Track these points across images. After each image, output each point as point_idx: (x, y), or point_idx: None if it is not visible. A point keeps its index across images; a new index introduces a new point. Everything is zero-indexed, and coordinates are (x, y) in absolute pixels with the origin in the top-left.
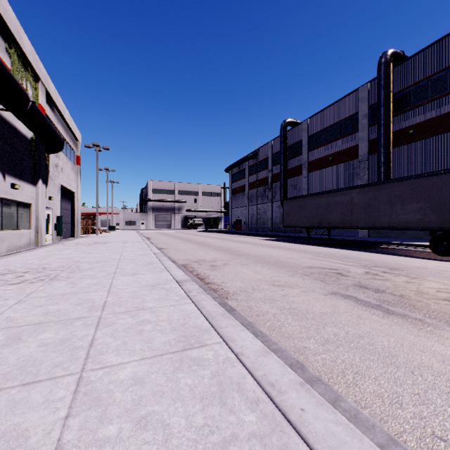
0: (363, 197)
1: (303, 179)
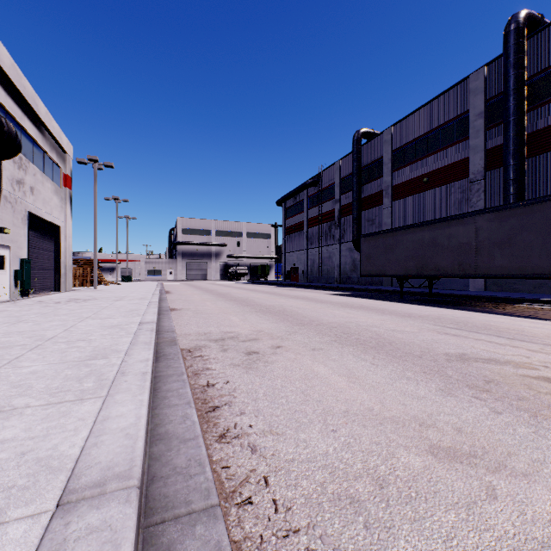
0: (499, 226)
1: (384, 211)
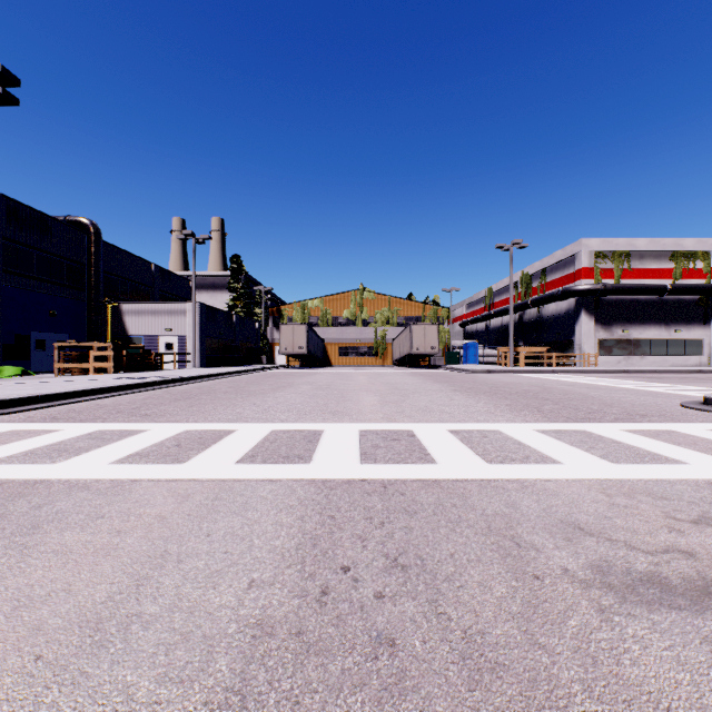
0: None
1: None
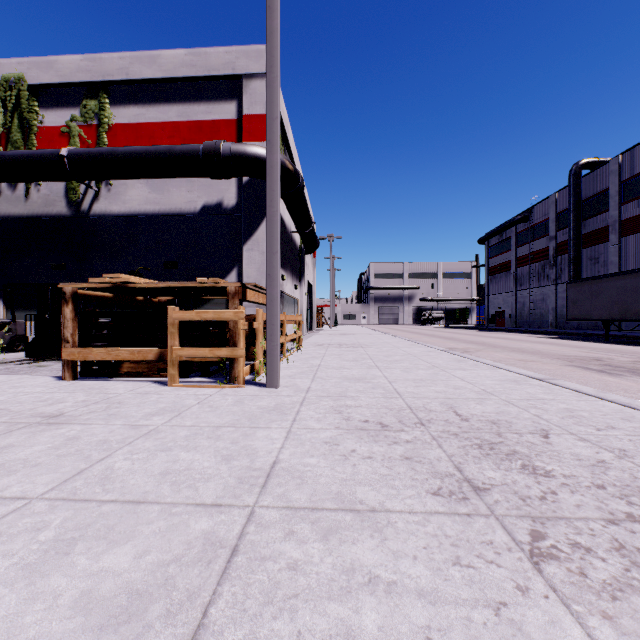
0: None
1: (610, 248)
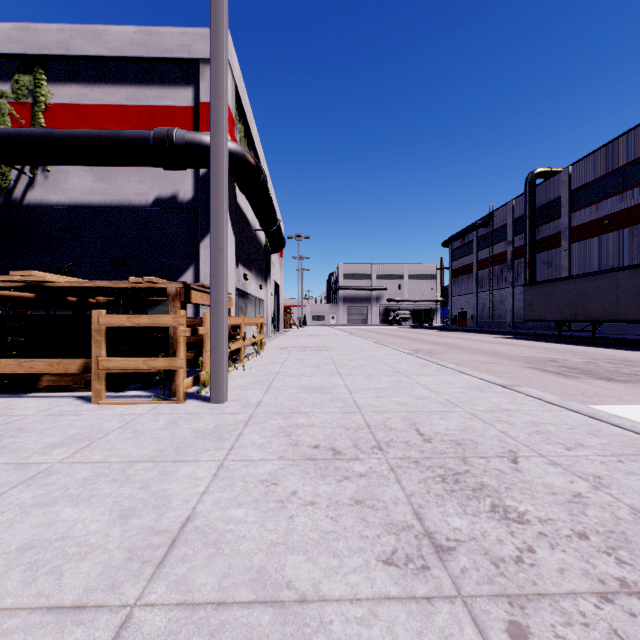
0: (632, 281)
1: (561, 253)
